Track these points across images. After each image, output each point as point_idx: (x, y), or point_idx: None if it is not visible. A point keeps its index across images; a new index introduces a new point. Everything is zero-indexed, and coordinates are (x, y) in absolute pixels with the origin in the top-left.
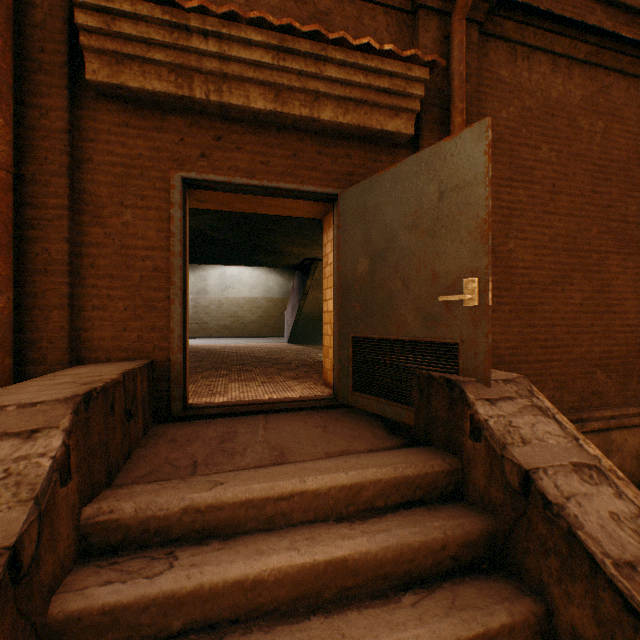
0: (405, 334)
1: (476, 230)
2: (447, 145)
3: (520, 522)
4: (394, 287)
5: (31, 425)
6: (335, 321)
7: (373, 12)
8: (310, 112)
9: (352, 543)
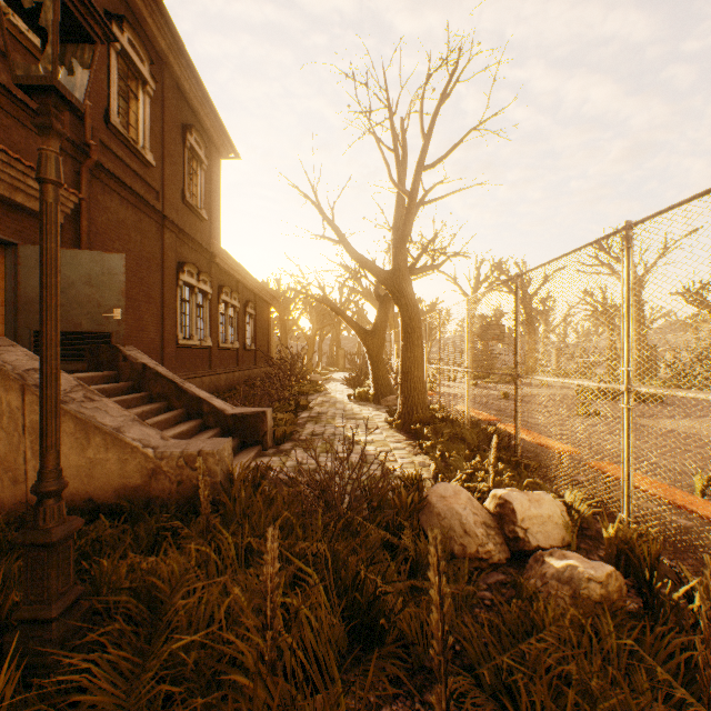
0: (82, 329)
1: (121, 292)
2: (107, 255)
3: (144, 378)
4: (74, 307)
5: (8, 344)
6: (10, 322)
7: (37, 138)
8: (11, 195)
9: (105, 385)
